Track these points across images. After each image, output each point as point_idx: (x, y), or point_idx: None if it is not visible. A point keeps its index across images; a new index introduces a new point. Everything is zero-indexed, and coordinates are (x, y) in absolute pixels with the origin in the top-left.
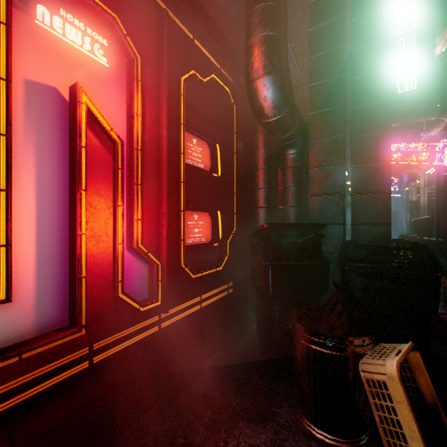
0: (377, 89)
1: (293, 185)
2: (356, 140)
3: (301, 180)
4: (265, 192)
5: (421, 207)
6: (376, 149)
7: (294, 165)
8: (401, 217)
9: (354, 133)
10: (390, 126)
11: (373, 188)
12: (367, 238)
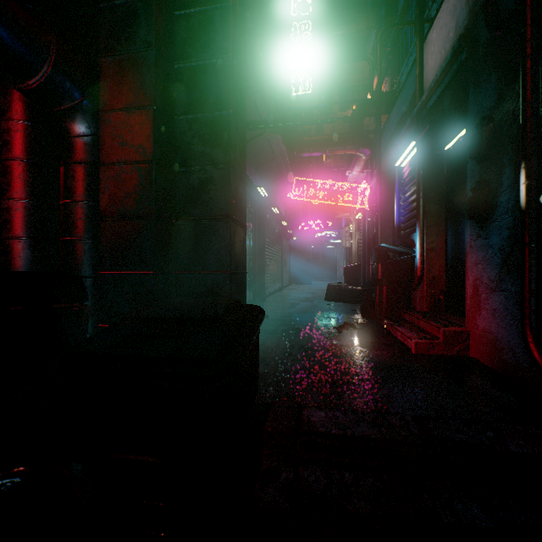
0: (213, 37)
1: (81, 197)
2: (183, 124)
3: (98, 189)
4: (21, 207)
5: (354, 254)
6: (211, 143)
7: (82, 159)
8: (341, 264)
9: (180, 111)
10: (229, 104)
11: (207, 211)
12: (175, 299)
